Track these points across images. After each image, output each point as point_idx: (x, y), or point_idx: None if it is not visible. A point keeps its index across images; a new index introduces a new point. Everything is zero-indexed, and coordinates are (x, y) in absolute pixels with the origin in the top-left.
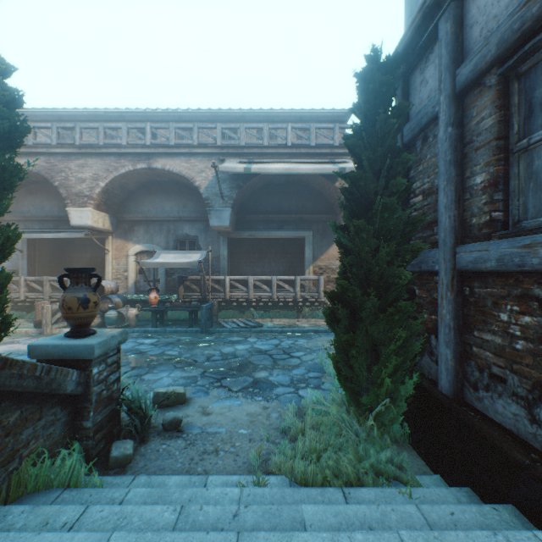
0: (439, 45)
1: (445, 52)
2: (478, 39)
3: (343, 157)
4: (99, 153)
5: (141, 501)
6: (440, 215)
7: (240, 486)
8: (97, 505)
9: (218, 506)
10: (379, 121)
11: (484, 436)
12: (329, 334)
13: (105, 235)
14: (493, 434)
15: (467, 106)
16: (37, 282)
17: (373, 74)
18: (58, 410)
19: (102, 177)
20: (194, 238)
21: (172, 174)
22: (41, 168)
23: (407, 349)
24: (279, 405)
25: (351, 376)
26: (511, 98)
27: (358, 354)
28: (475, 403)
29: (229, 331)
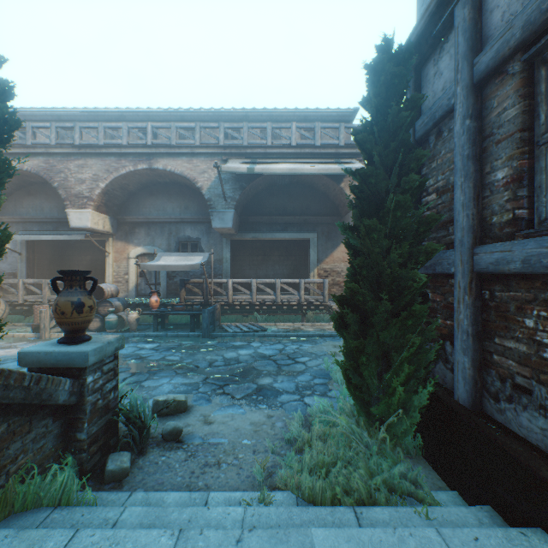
0: (456, 32)
1: (462, 39)
2: (500, 24)
3: (348, 157)
4: (99, 153)
5: (136, 522)
6: (457, 214)
7: (244, 504)
8: (88, 528)
9: (220, 529)
10: (391, 114)
11: (508, 452)
12: (334, 338)
13: (105, 237)
14: (518, 450)
15: (487, 96)
16: (36, 285)
17: (384, 64)
18: (50, 421)
19: (102, 178)
20: (196, 240)
21: (173, 175)
22: (40, 169)
23: (421, 356)
24: (284, 413)
25: (360, 384)
26: (537, 86)
27: (368, 361)
28: (496, 415)
29: (232, 335)
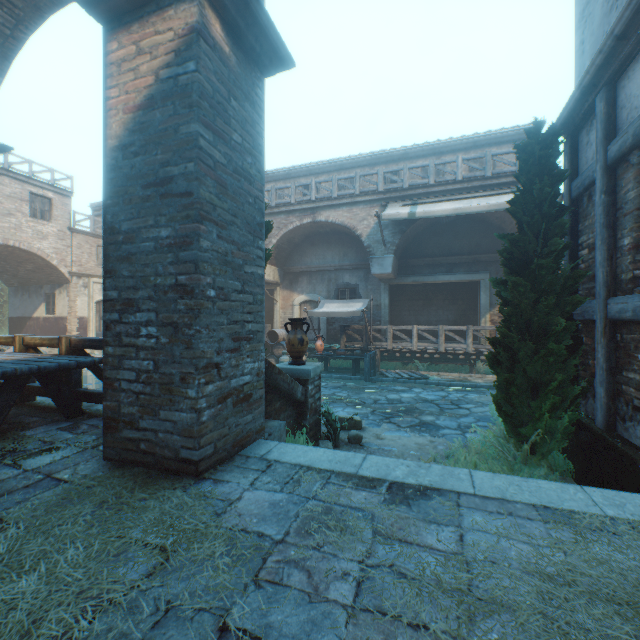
0: (595, 120)
1: (599, 127)
2: (625, 122)
3: None
4: (271, 213)
5: None
6: (596, 270)
7: None
8: None
9: None
10: (537, 189)
11: (620, 453)
12: None
13: (274, 286)
14: (627, 451)
15: (618, 176)
16: None
17: (532, 147)
18: (292, 409)
19: (274, 234)
20: (354, 286)
21: (334, 225)
22: None
23: (567, 390)
24: (444, 441)
25: (511, 412)
26: None
27: (518, 392)
28: (623, 433)
29: (393, 381)
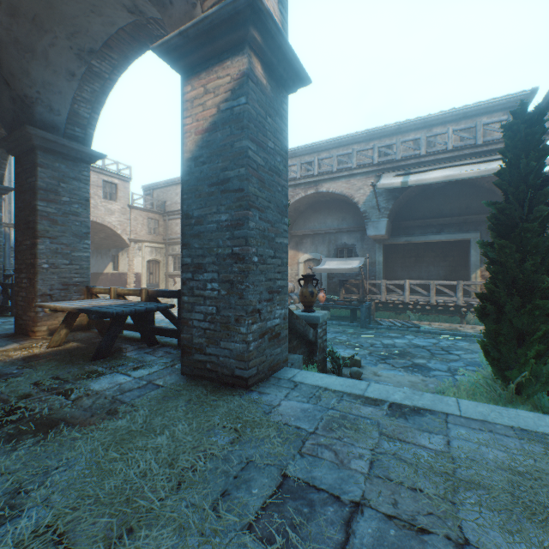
0: None
1: None
2: None
3: None
4: None
5: None
6: None
7: None
8: None
9: None
10: (522, 163)
11: None
12: None
13: None
14: None
15: None
16: None
17: (517, 126)
18: (305, 347)
19: None
20: (351, 246)
21: (333, 195)
22: None
23: None
24: (435, 381)
25: (498, 357)
26: None
27: (504, 340)
28: None
29: (386, 328)
